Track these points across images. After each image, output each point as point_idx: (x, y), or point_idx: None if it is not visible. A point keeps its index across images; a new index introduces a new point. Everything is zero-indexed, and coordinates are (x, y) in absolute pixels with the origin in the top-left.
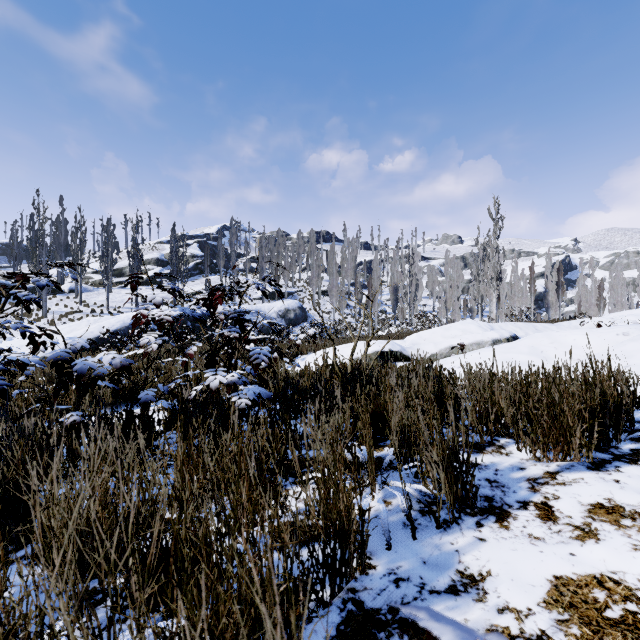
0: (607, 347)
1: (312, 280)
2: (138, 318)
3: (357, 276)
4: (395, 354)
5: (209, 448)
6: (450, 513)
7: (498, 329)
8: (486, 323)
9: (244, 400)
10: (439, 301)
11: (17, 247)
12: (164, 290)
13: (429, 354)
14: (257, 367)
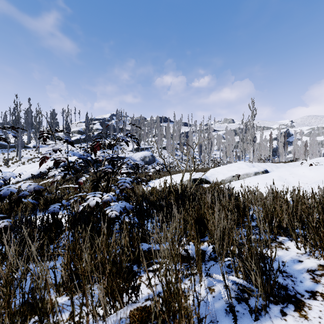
0: (323, 176)
1: (158, 141)
2: (43, 159)
3: (181, 139)
4: (202, 180)
5: (89, 245)
6: (258, 301)
7: (256, 166)
8: (250, 163)
9: (114, 212)
10: (223, 152)
11: (6, 124)
12: (64, 142)
13: (220, 180)
14: (122, 191)
